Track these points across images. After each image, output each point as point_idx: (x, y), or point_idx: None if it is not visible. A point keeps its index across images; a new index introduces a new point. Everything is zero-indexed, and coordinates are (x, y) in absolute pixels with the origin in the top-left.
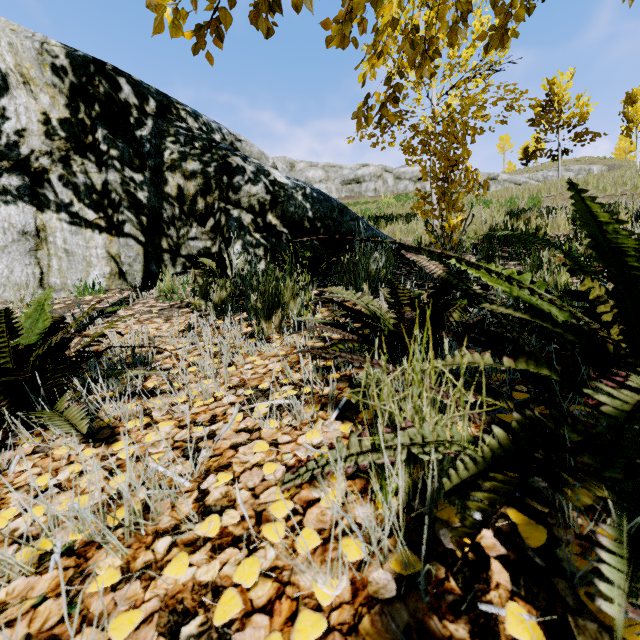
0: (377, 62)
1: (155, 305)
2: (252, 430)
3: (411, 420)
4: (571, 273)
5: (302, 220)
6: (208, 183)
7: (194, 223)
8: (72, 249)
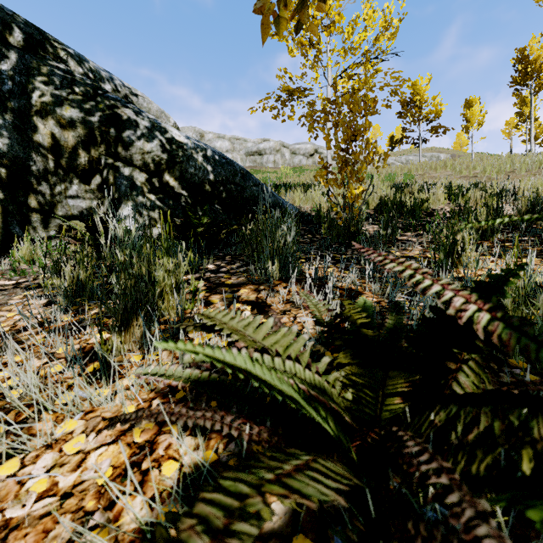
0: None
1: None
2: None
3: None
4: None
5: (203, 183)
6: (91, 135)
7: (75, 179)
8: None
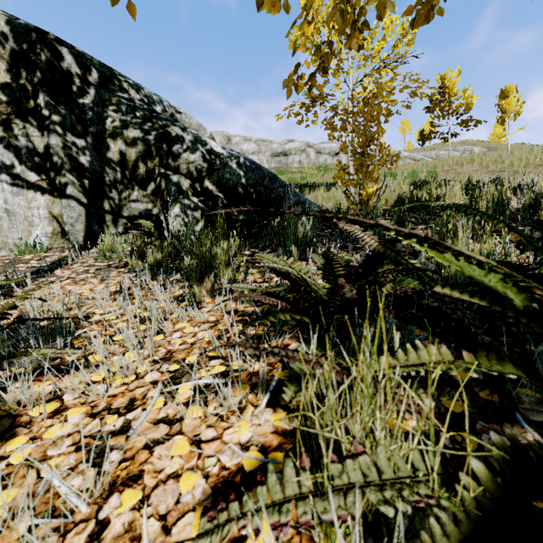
0: (308, 29)
1: (93, 264)
2: (173, 421)
3: (360, 436)
4: (521, 249)
5: (236, 186)
6: (149, 150)
7: (136, 187)
8: (13, 209)
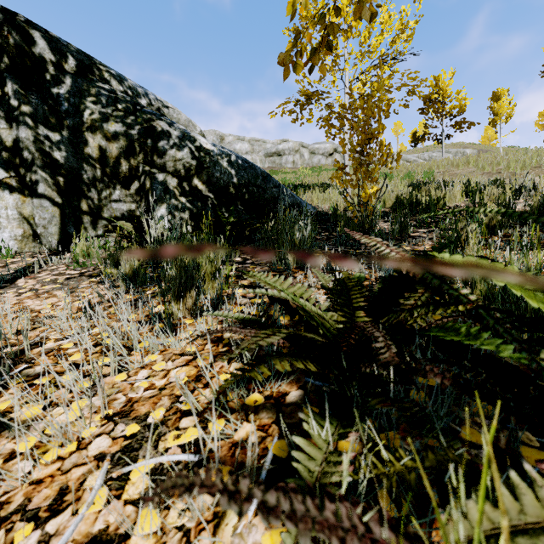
0: None
1: (64, 273)
2: (113, 540)
3: None
4: None
5: (227, 186)
6: (132, 146)
7: (117, 185)
8: None
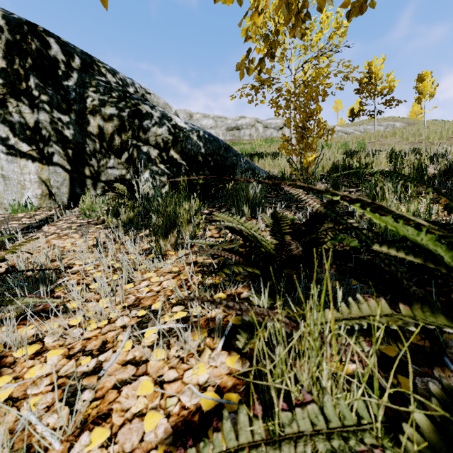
0: (258, 19)
1: (75, 221)
2: (139, 362)
3: (308, 383)
4: (448, 211)
5: (197, 155)
6: (123, 125)
7: (112, 156)
8: (8, 175)
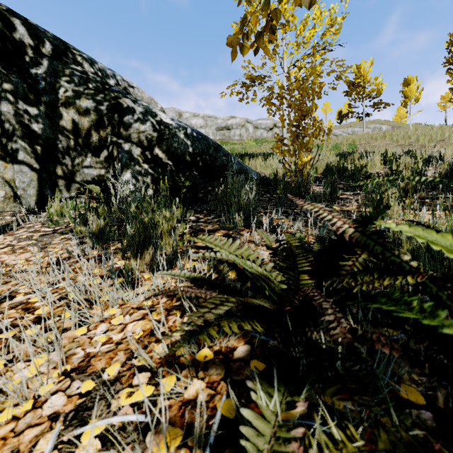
0: None
1: (39, 230)
2: None
3: None
4: None
5: (184, 154)
6: (101, 119)
7: (89, 153)
8: None
